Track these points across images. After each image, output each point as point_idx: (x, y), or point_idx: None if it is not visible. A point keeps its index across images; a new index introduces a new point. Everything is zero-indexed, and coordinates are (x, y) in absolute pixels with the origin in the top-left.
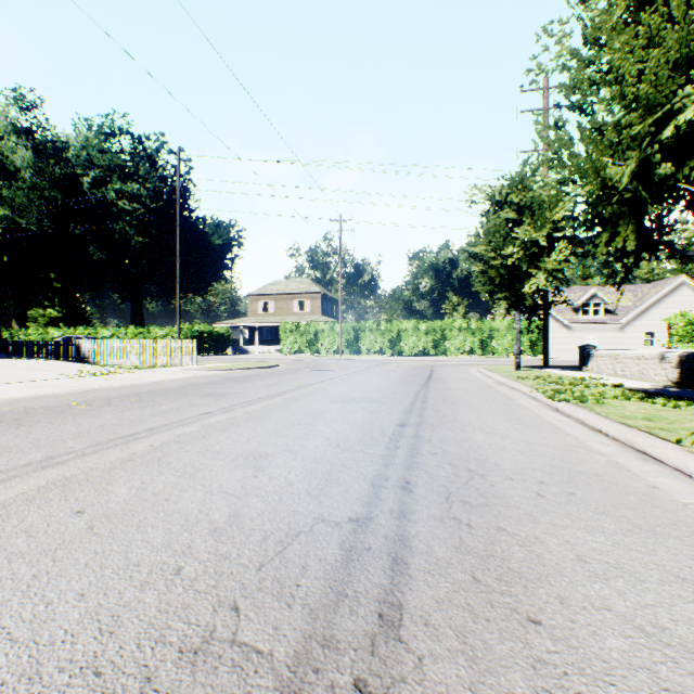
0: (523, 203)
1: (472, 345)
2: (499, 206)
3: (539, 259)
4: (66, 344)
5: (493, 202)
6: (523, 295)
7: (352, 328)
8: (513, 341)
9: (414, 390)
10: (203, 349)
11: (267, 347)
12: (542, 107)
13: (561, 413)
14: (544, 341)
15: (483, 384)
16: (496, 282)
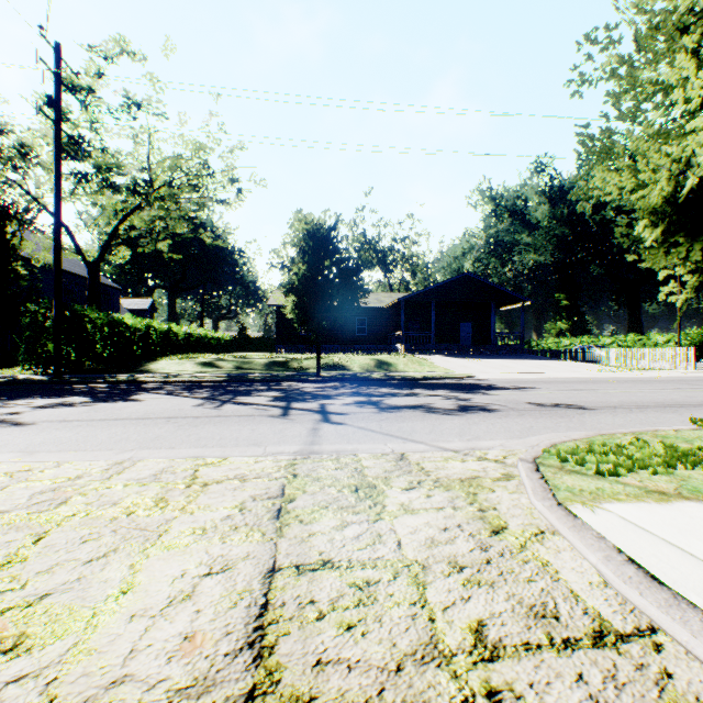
0: None
1: None
2: None
3: None
4: (582, 351)
5: None
6: None
7: None
8: None
9: None
10: None
11: None
12: None
13: None
14: None
15: None
16: None
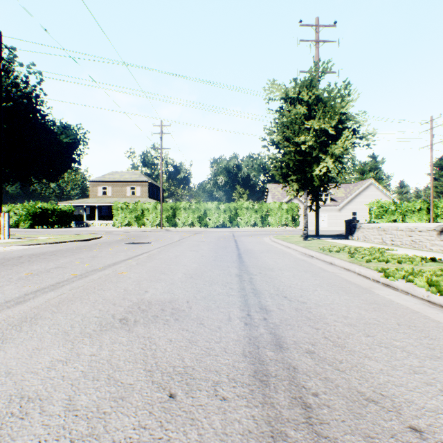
0: (311, 101)
1: (255, 220)
2: (292, 103)
3: (325, 147)
4: None
5: (287, 99)
6: (310, 178)
7: (171, 207)
8: (281, 217)
9: (234, 274)
10: (46, 223)
11: (105, 221)
12: (315, 40)
13: None
14: (316, 216)
15: (294, 257)
16: (290, 166)
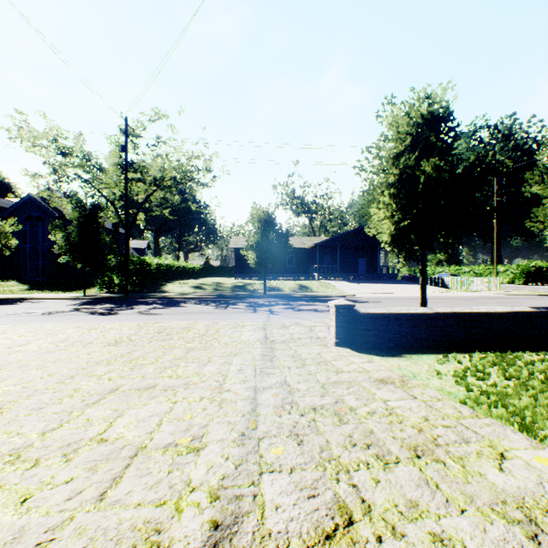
0: None
1: None
2: None
3: None
4: (437, 278)
5: None
6: None
7: None
8: None
9: None
10: (539, 280)
11: None
12: None
13: None
14: None
15: None
16: None
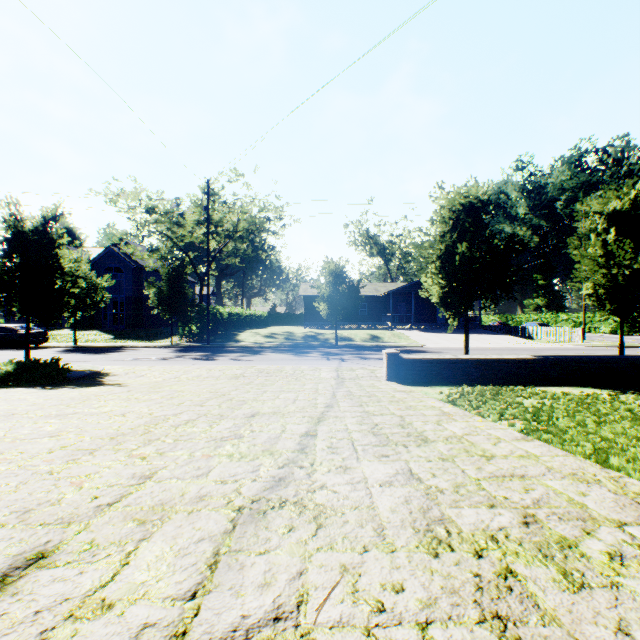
0: None
1: None
2: None
3: None
4: (522, 328)
5: None
6: None
7: None
8: None
9: None
10: None
11: None
12: None
13: None
14: None
15: None
16: None
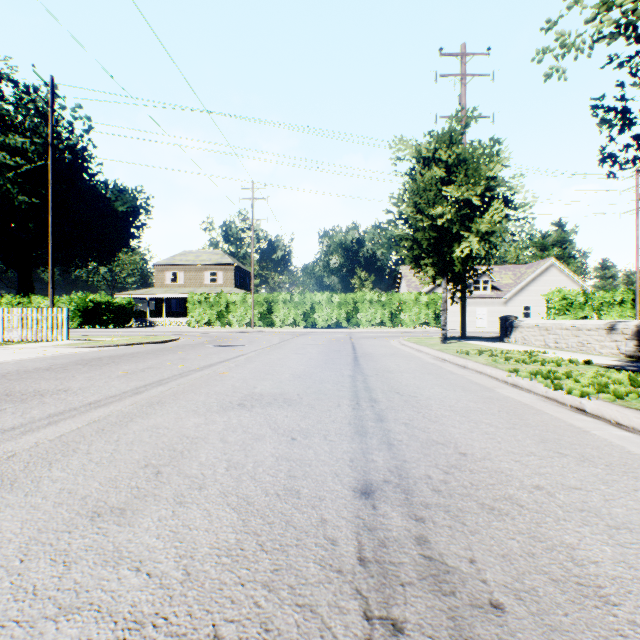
0: (451, 161)
1: (382, 317)
2: (426, 163)
3: (469, 222)
4: None
5: (420, 158)
6: (450, 261)
7: (266, 299)
8: (419, 313)
9: (347, 375)
10: (99, 322)
11: (175, 319)
12: (460, 74)
13: (598, 418)
14: (463, 311)
15: (423, 361)
16: (423, 246)
